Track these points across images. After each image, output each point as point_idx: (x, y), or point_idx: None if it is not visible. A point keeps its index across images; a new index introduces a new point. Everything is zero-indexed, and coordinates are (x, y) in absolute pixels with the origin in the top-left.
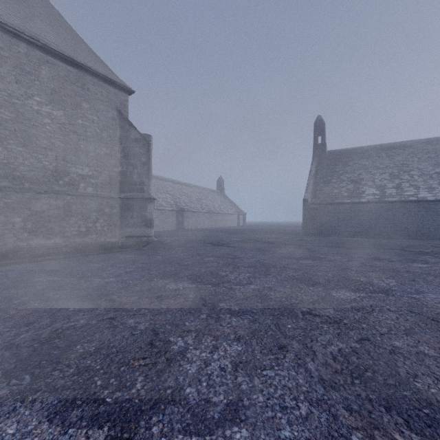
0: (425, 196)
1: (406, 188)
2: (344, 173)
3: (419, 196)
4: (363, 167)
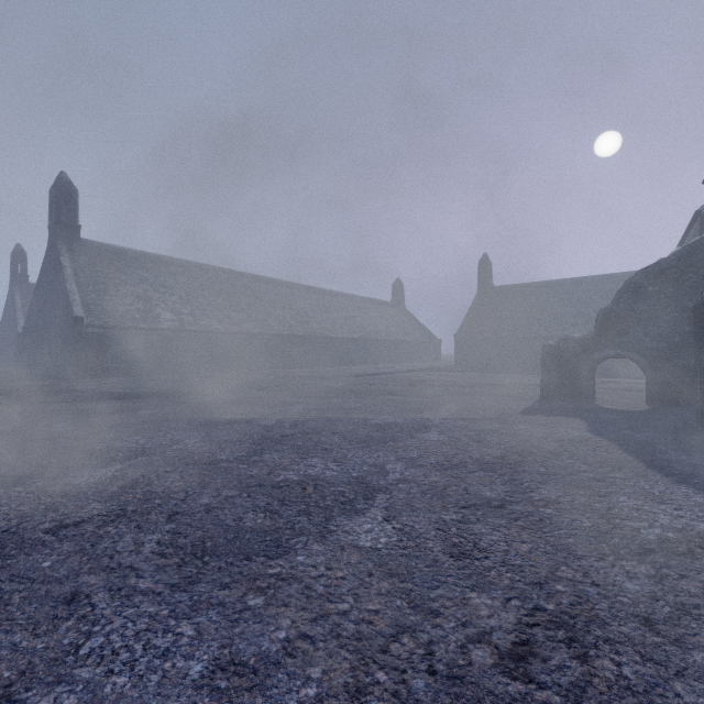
0: (219, 327)
1: (201, 317)
2: (124, 284)
3: (214, 328)
4: (146, 281)
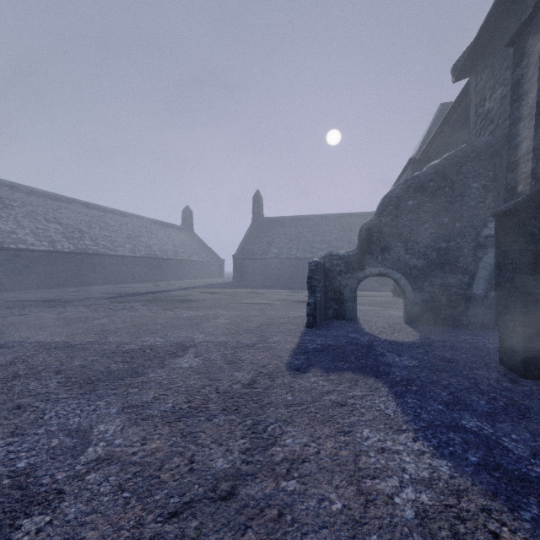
0: None
1: None
2: None
3: None
4: None
